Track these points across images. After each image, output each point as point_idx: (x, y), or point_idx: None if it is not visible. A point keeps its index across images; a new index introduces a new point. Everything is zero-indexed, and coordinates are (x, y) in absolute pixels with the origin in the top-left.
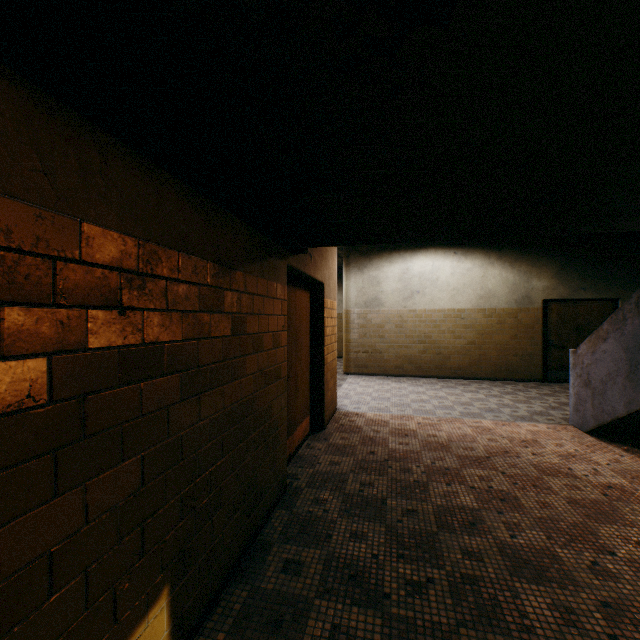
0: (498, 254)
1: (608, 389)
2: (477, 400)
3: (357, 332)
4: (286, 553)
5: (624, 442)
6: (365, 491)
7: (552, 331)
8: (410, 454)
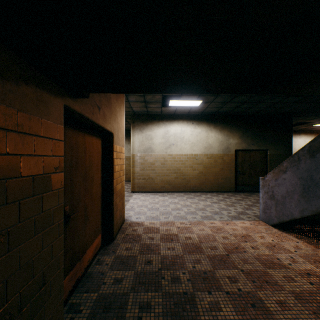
0: (214, 125)
1: (287, 201)
2: (207, 206)
3: (139, 167)
4: None
5: (292, 231)
6: (143, 318)
7: (239, 166)
8: (176, 259)
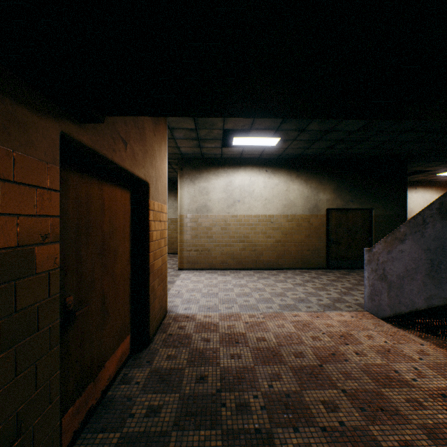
0: (297, 173)
1: (406, 284)
2: (288, 290)
3: (189, 234)
4: None
5: (412, 326)
6: None
7: (332, 232)
8: (244, 374)
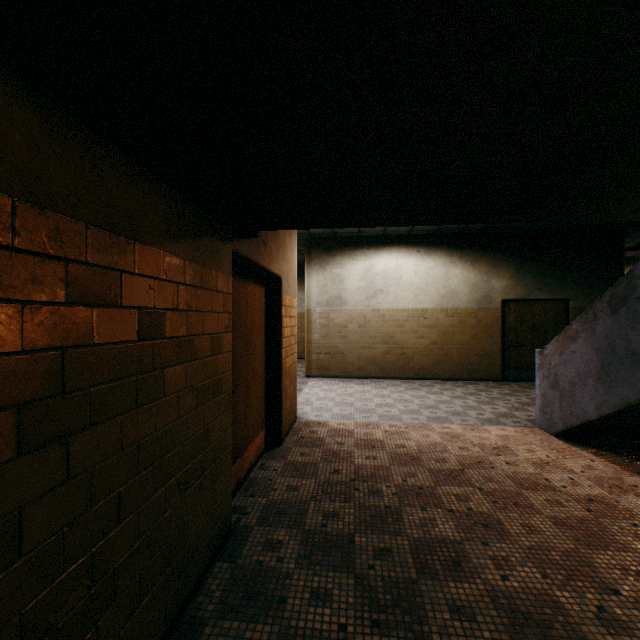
0: (460, 253)
1: (578, 391)
2: (442, 402)
3: (319, 332)
4: (223, 636)
5: (591, 444)
6: (329, 525)
7: (510, 331)
8: (379, 471)
